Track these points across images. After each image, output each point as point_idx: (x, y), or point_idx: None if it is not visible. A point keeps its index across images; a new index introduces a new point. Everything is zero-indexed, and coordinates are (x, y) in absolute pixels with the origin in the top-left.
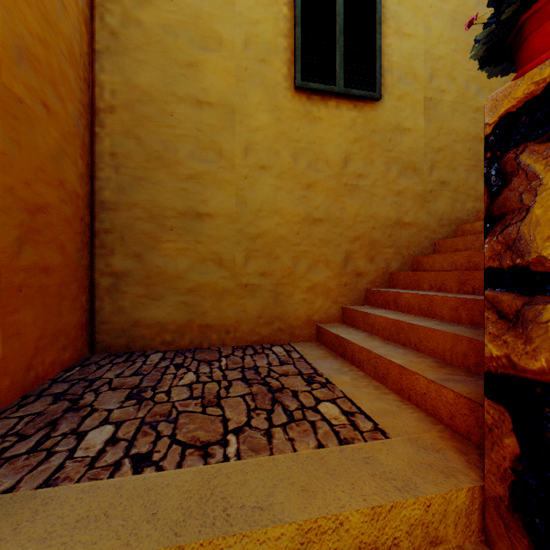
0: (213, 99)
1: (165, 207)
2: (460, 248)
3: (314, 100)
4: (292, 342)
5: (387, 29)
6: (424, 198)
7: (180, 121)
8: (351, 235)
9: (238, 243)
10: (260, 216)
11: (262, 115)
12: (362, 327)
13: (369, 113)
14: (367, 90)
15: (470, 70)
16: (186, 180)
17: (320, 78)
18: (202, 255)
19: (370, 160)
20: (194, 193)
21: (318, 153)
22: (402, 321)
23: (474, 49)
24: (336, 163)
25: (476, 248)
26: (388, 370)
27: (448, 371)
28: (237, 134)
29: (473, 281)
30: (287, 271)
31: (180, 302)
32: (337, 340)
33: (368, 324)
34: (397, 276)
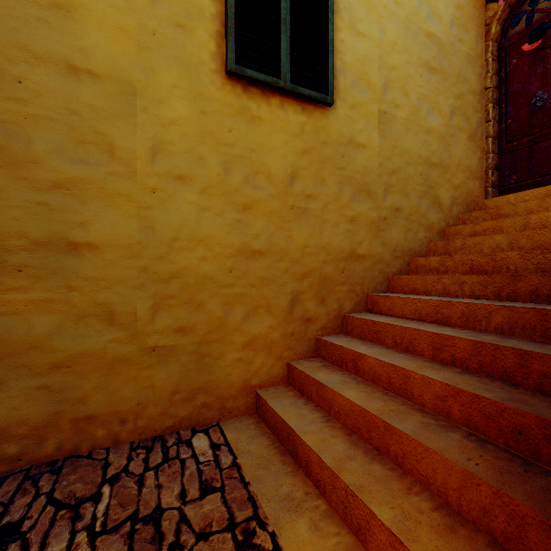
0: (98, 67)
1: (6, 233)
2: (418, 288)
3: (252, 93)
4: (223, 419)
5: (339, 21)
6: (378, 226)
7: (37, 94)
8: (299, 271)
9: (141, 287)
10: (176, 247)
11: (179, 103)
12: (315, 400)
13: (320, 120)
14: (318, 91)
15: (422, 87)
16: (49, 189)
17: (260, 65)
18: (78, 309)
19: (321, 178)
20: (64, 211)
21: (257, 164)
22: (375, 416)
23: (426, 65)
24: (280, 179)
25: (437, 291)
26: (369, 526)
27: (467, 548)
28: (139, 126)
29: (452, 349)
30: (215, 322)
31: (36, 387)
32: (284, 429)
33: (323, 399)
34: (352, 321)
